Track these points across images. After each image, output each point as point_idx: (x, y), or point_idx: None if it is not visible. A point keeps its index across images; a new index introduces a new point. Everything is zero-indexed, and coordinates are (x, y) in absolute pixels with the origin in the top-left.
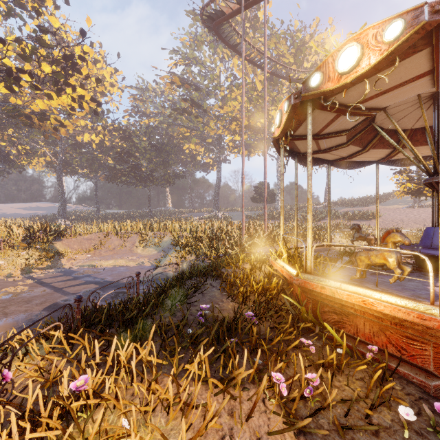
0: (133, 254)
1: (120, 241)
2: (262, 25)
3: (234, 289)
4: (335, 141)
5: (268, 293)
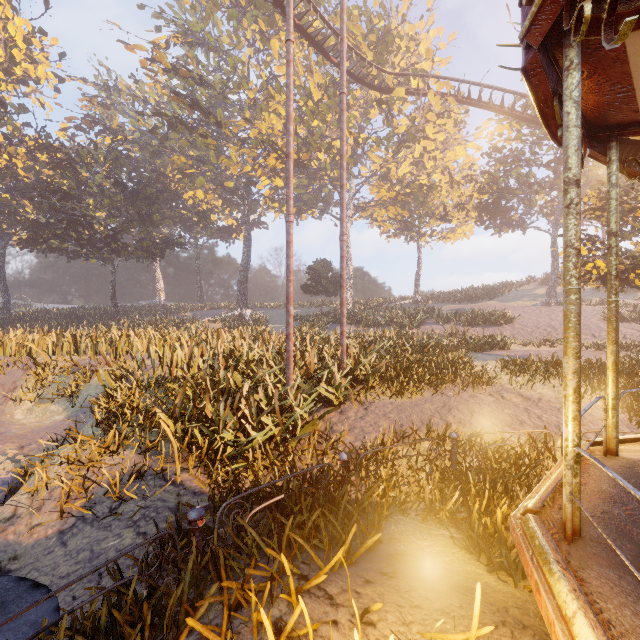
0: None
1: None
2: None
3: None
4: None
5: None
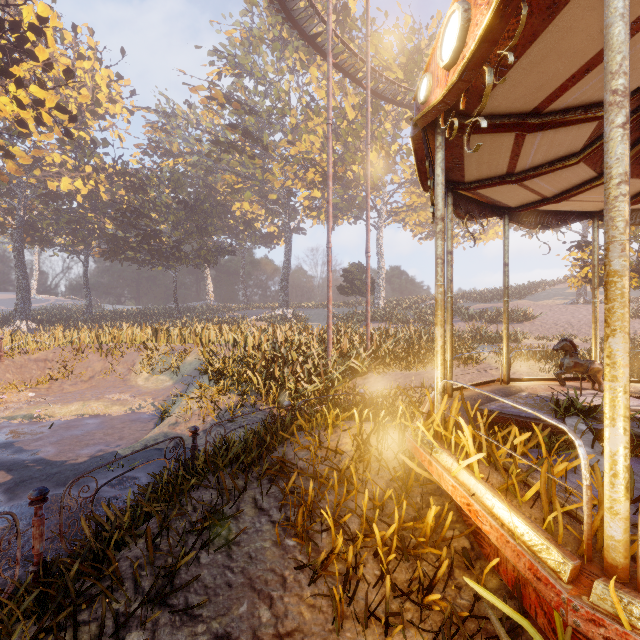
0: (127, 387)
1: (106, 363)
2: (355, 19)
3: (315, 523)
4: (559, 144)
5: (415, 551)
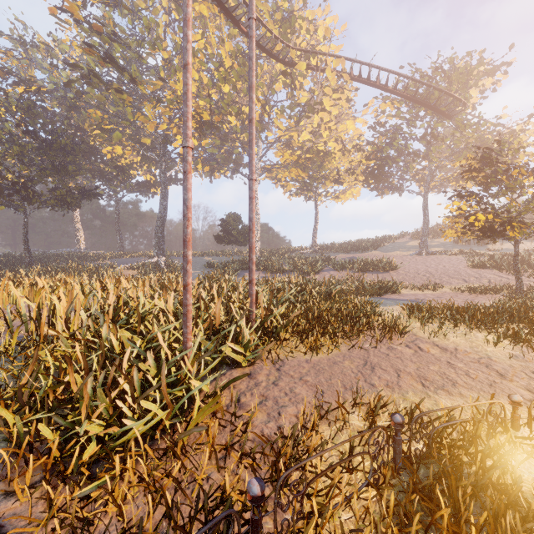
0: None
1: None
2: None
3: None
4: None
5: None
